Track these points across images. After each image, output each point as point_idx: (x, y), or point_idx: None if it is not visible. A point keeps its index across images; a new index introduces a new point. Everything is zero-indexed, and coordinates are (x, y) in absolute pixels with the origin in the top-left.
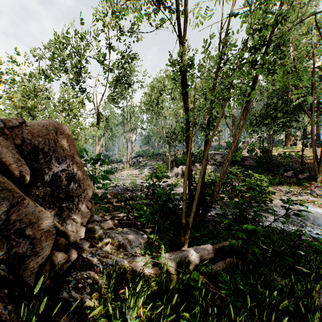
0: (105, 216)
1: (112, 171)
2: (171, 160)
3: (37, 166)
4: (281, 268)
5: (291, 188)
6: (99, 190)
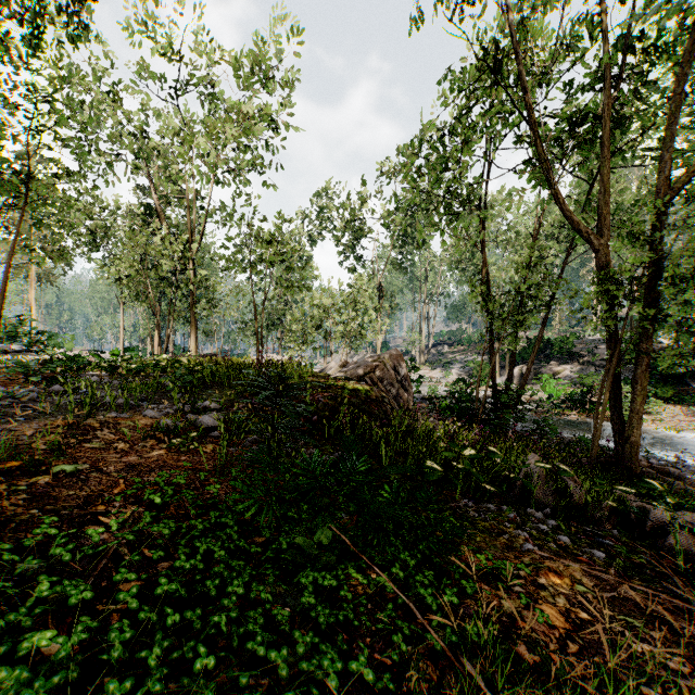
0: None
1: None
2: (504, 352)
3: (396, 374)
4: None
5: None
6: None
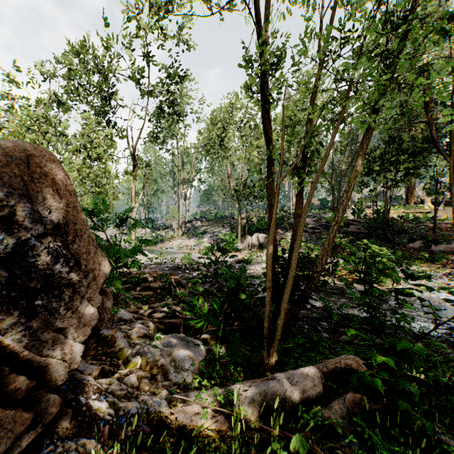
0: (140, 310)
1: (157, 241)
2: (242, 225)
3: None
4: (441, 410)
5: (421, 266)
6: (136, 269)
